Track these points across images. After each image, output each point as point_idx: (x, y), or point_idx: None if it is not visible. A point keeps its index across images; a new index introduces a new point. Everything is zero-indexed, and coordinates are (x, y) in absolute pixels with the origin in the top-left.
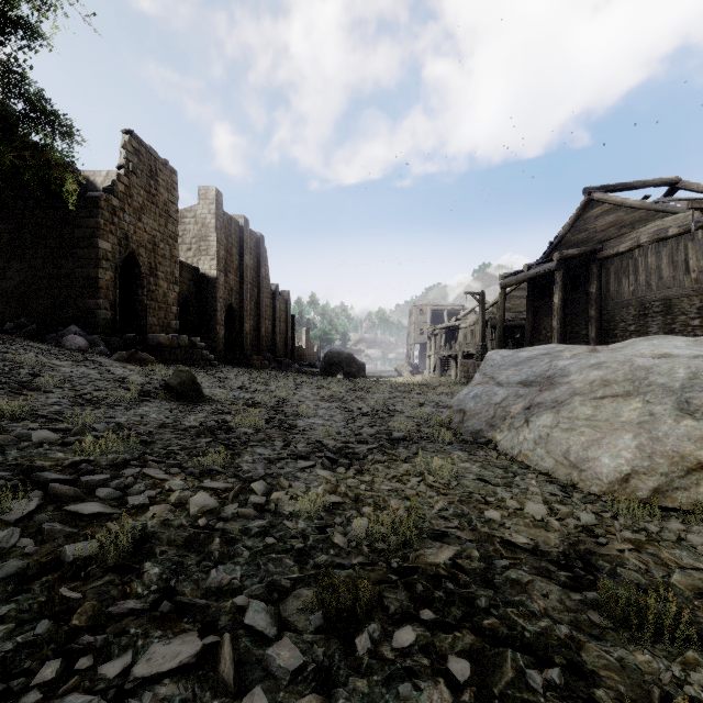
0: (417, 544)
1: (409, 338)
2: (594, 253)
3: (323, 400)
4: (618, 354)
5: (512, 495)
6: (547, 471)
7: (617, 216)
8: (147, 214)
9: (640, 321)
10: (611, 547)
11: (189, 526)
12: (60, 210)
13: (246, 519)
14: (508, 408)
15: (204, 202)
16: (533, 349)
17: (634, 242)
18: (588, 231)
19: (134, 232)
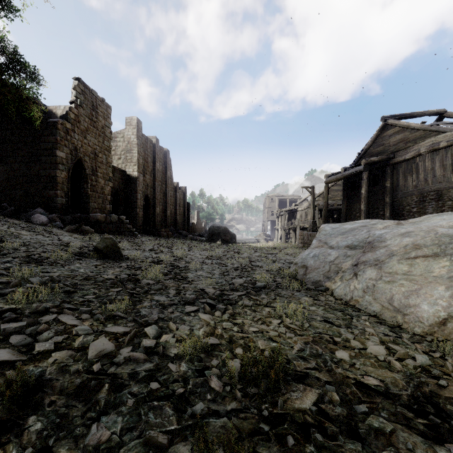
0: (283, 386)
1: (264, 218)
2: (389, 160)
3: (207, 258)
4: (419, 225)
5: (354, 336)
6: (375, 314)
7: (404, 135)
8: (90, 134)
9: (420, 205)
10: (451, 389)
11: (84, 372)
12: (31, 130)
13: (136, 362)
14: (339, 264)
15: (129, 127)
16: (354, 223)
17: (416, 152)
18: (384, 145)
19: (81, 146)
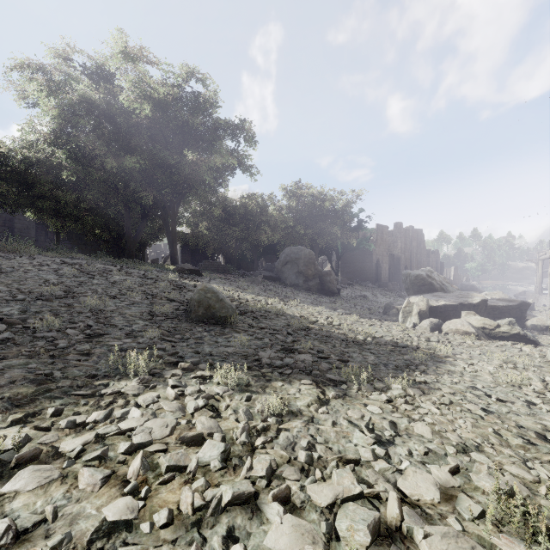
0: None
1: None
2: None
3: None
4: None
5: None
6: None
7: None
8: (381, 245)
9: None
10: None
11: None
12: (362, 251)
13: None
14: None
15: (396, 228)
16: None
17: None
18: None
19: (378, 252)
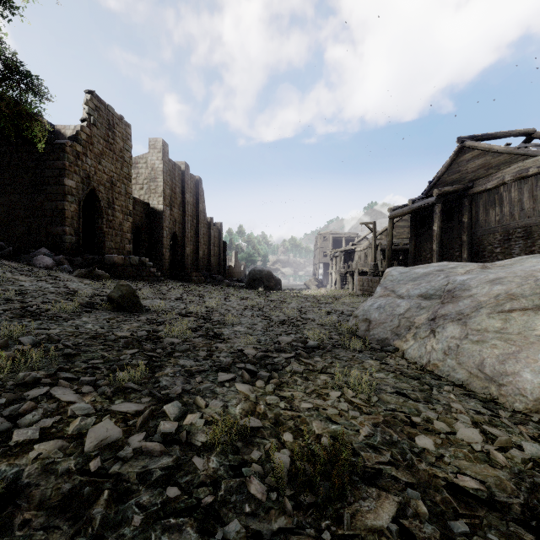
0: (349, 491)
1: (315, 259)
2: (466, 190)
3: (246, 309)
4: (511, 270)
5: (438, 415)
6: (461, 383)
7: (485, 160)
8: (106, 159)
9: (505, 244)
10: None
11: (77, 472)
12: (34, 154)
13: (150, 455)
14: (411, 318)
15: (153, 151)
16: (427, 266)
17: (499, 180)
18: (461, 172)
19: (95, 173)
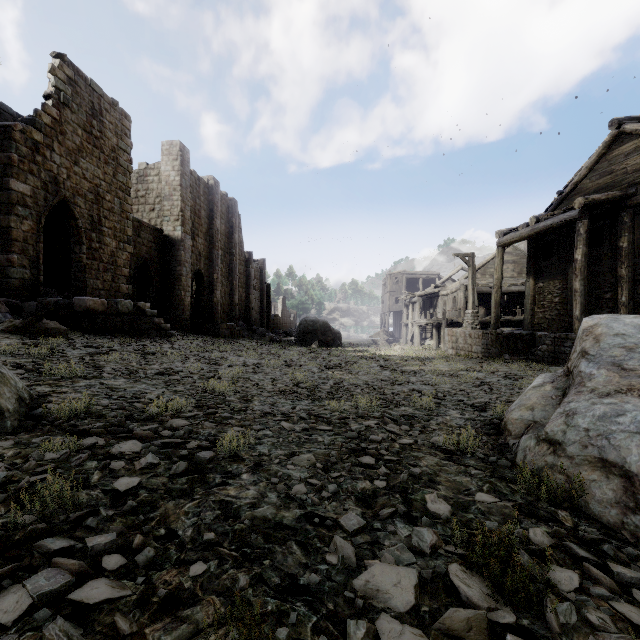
0: None
1: (383, 307)
2: (624, 198)
3: (284, 393)
4: None
5: None
6: None
7: None
8: (87, 158)
9: None
10: None
11: None
12: None
13: None
14: None
15: (168, 158)
16: None
17: None
18: (614, 173)
19: (68, 177)
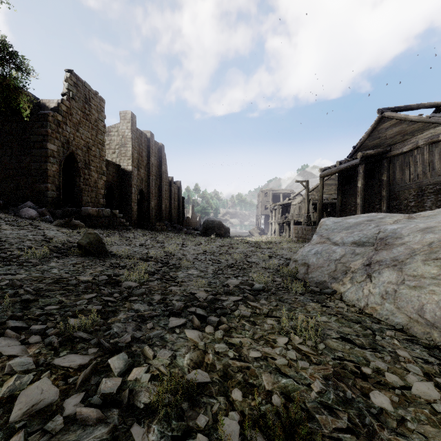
0: None
1: (257, 212)
2: (385, 153)
3: (200, 254)
4: (437, 220)
5: (387, 365)
6: (401, 327)
7: (402, 128)
8: (83, 127)
9: (418, 198)
10: None
11: None
12: (21, 123)
13: (84, 424)
14: (347, 263)
15: (124, 121)
16: (358, 217)
17: (414, 144)
18: (380, 138)
19: (73, 139)
